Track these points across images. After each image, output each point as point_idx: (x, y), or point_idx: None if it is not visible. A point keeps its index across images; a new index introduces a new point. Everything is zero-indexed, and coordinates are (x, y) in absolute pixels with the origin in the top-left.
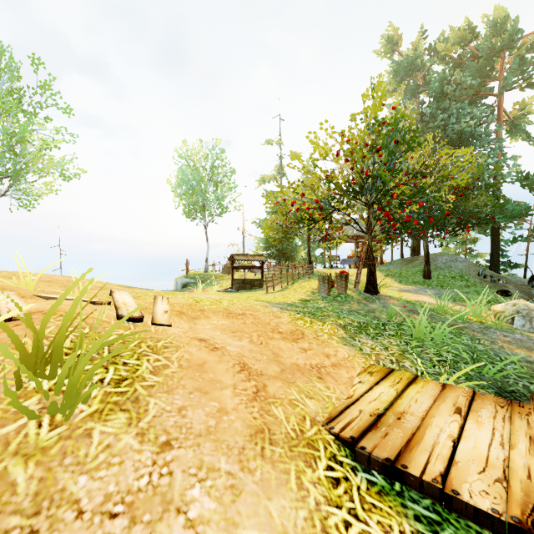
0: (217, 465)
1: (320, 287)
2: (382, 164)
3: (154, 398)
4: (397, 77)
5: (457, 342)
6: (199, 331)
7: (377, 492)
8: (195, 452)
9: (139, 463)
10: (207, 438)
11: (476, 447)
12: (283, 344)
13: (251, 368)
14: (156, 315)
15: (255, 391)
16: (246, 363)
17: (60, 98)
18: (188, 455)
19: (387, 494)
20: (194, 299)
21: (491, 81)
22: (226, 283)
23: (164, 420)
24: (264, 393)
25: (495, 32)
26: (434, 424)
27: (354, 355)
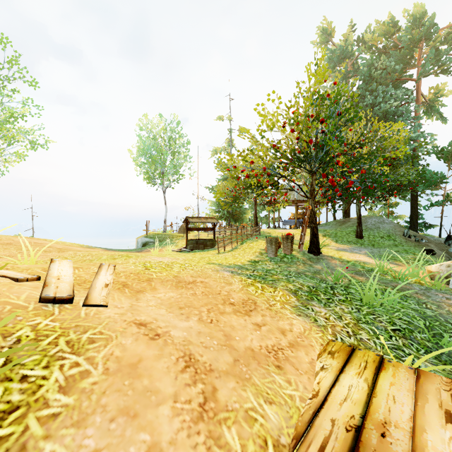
0: None
1: (268, 248)
2: (328, 133)
3: (53, 441)
4: (331, 63)
5: (406, 307)
6: (141, 311)
7: None
8: None
9: None
10: None
11: None
12: (235, 319)
13: (198, 361)
14: (92, 292)
15: (202, 402)
16: (193, 354)
17: (28, 72)
18: None
19: None
20: (144, 266)
21: (410, 68)
22: (181, 242)
23: None
24: (213, 403)
25: (414, 26)
26: (430, 445)
27: (309, 328)
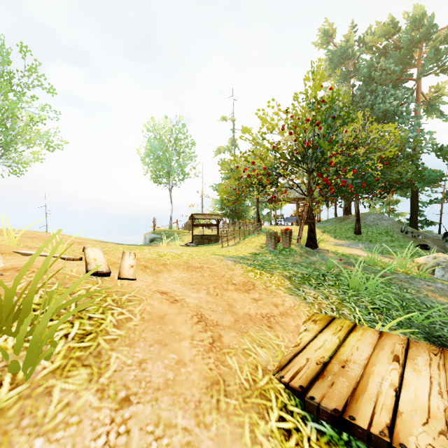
0: (174, 420)
1: (268, 242)
2: (321, 137)
3: (116, 352)
4: (332, 64)
5: (388, 291)
6: (161, 284)
7: (326, 443)
8: (153, 407)
9: (97, 422)
10: (165, 392)
11: (416, 397)
12: (236, 295)
13: (208, 319)
14: (123, 270)
15: (211, 342)
16: (203, 314)
17: (45, 79)
18: (146, 410)
19: (336, 444)
20: (158, 254)
21: (410, 68)
22: (187, 238)
23: (125, 374)
24: (219, 343)
25: (414, 27)
26: (375, 372)
27: (299, 304)
